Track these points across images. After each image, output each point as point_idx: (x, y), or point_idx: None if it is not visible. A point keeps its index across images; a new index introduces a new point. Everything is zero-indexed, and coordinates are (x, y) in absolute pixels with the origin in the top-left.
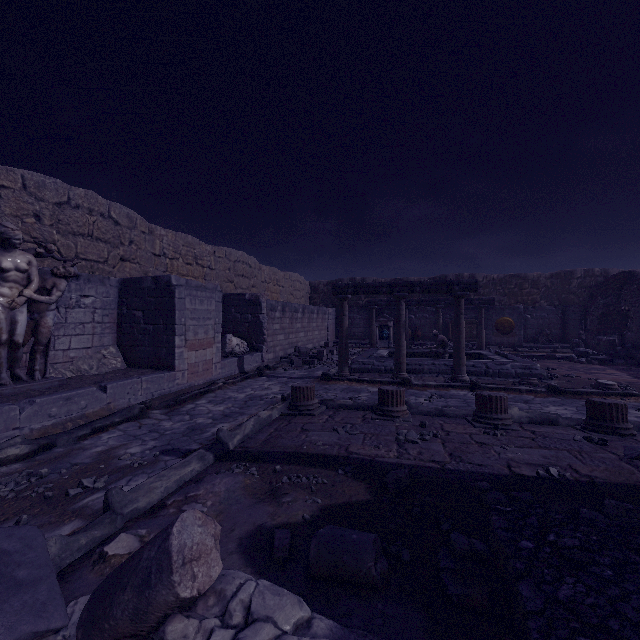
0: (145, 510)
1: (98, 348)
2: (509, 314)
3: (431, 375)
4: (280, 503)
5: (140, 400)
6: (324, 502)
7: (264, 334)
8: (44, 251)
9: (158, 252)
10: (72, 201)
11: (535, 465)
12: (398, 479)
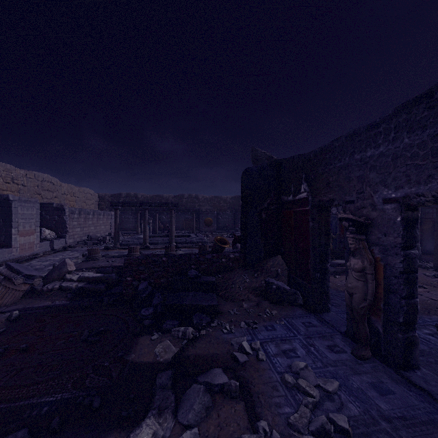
0: None
1: None
2: (210, 216)
3: (162, 245)
4: None
5: None
6: None
7: (67, 227)
8: None
9: None
10: None
11: None
12: None
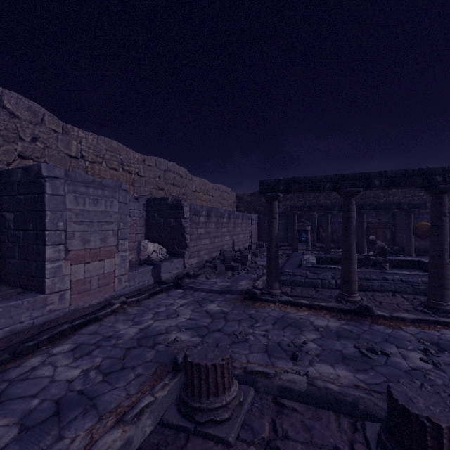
0: None
1: None
2: (428, 219)
3: (385, 294)
4: None
5: None
6: None
7: (186, 239)
8: None
9: (74, 153)
10: None
11: None
12: None
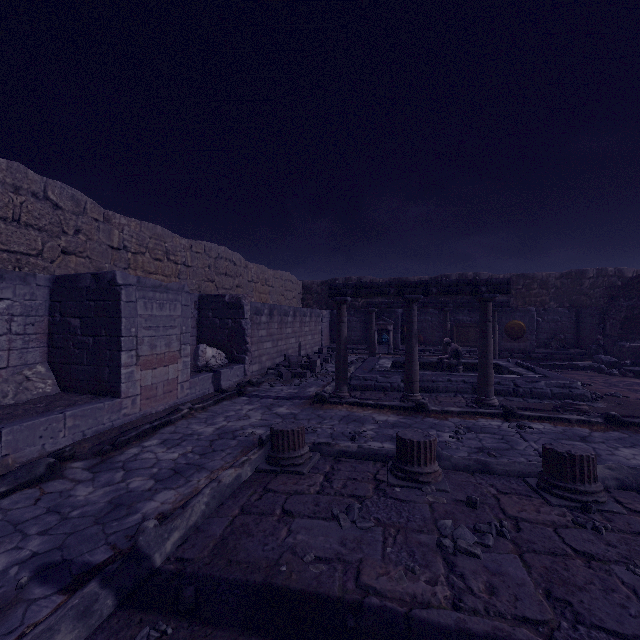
0: None
1: (18, 368)
2: (520, 317)
3: (448, 394)
4: None
5: (62, 444)
6: None
7: (247, 343)
8: None
9: (116, 244)
10: None
11: None
12: None
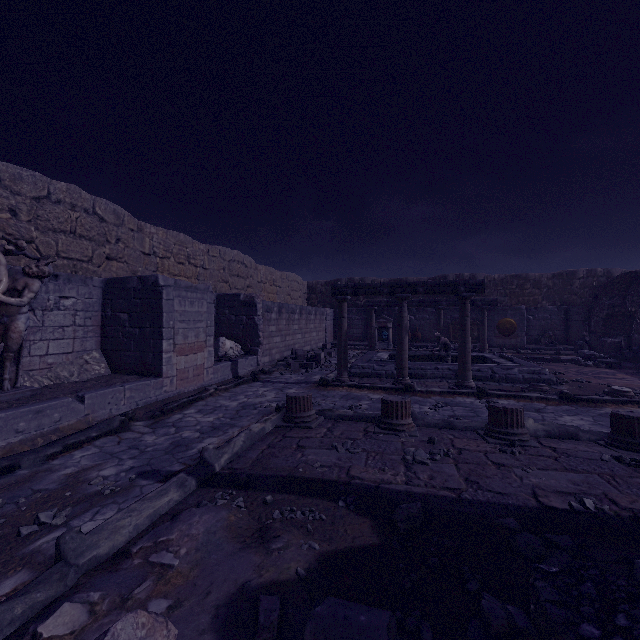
0: (107, 557)
1: (80, 353)
2: (511, 315)
3: (434, 380)
4: (269, 550)
5: (123, 410)
6: (322, 548)
7: (259, 336)
8: (14, 248)
9: (148, 251)
10: (52, 196)
11: (565, 494)
12: (410, 516)
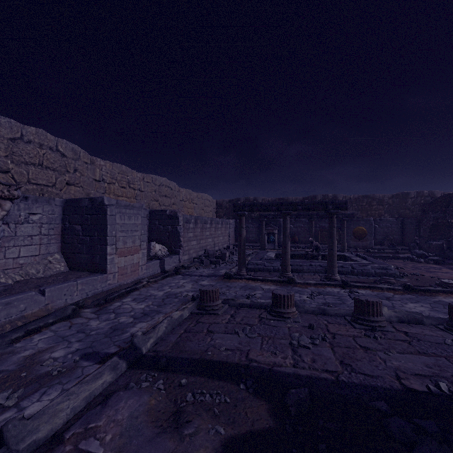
0: (46, 439)
1: (45, 255)
2: (363, 224)
3: (309, 274)
4: (182, 436)
5: (76, 299)
6: (227, 432)
7: (181, 241)
8: None
9: (98, 178)
10: (24, 137)
11: (422, 376)
12: (299, 400)
